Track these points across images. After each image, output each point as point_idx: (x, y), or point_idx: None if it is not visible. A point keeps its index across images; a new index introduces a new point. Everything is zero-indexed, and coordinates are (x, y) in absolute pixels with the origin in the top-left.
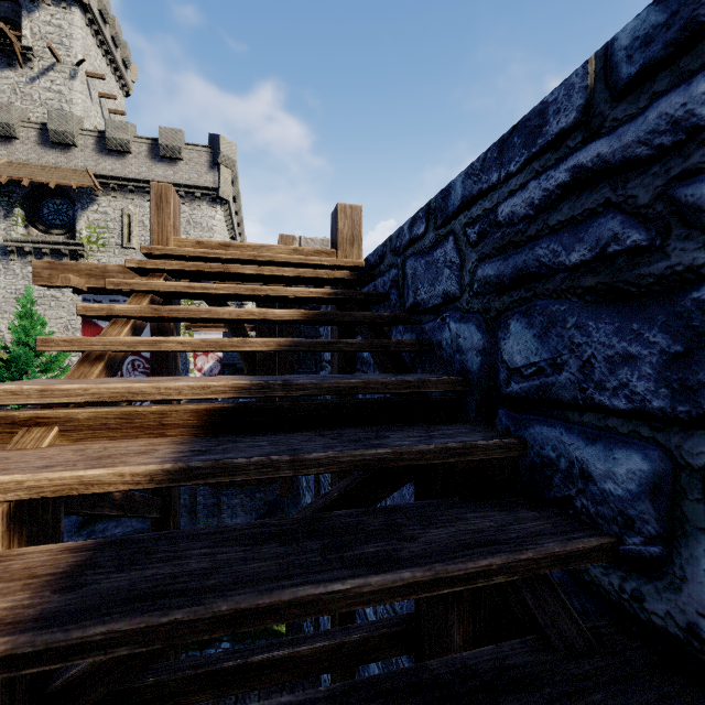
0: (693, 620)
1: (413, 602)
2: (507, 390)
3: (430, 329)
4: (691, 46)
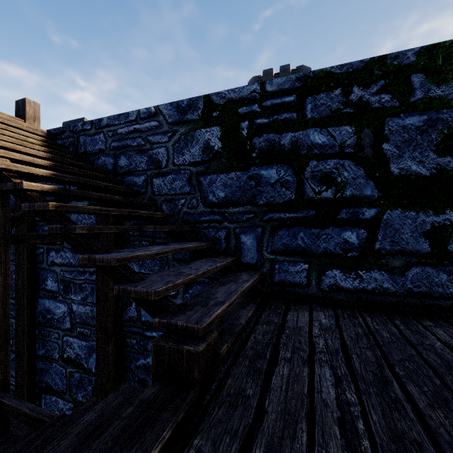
0: (149, 196)
1: None
2: (120, 172)
3: (93, 160)
4: (149, 118)
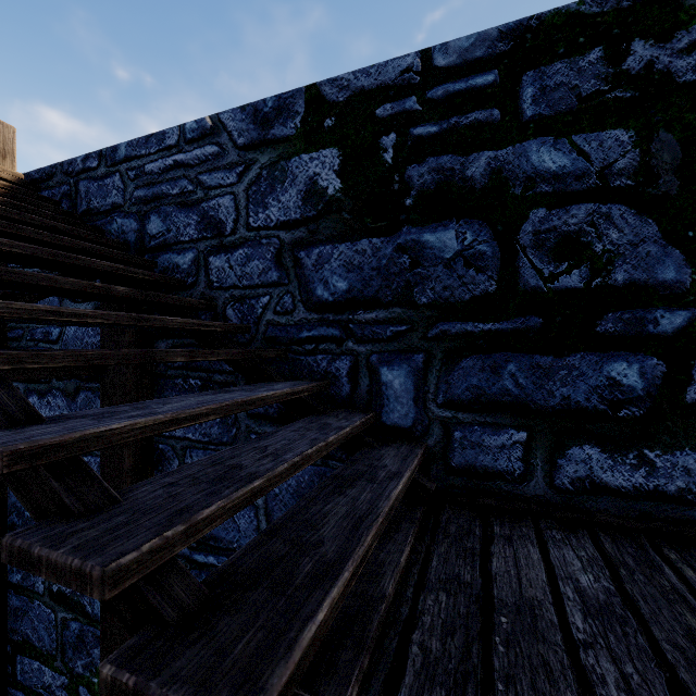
0: (202, 291)
1: (87, 397)
2: (150, 246)
3: (102, 224)
4: (202, 139)
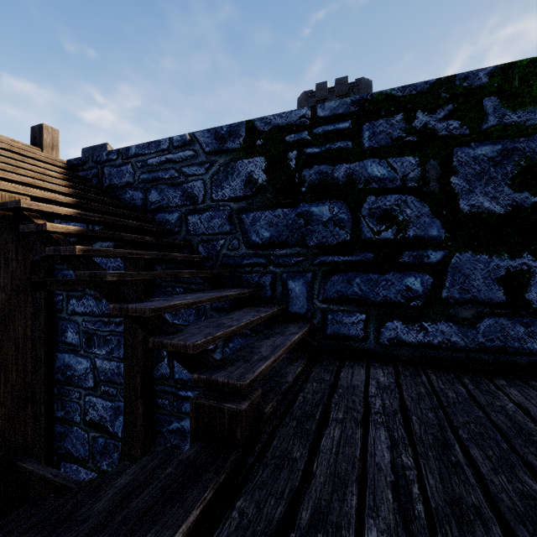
0: (184, 236)
1: None
2: (151, 208)
3: (119, 194)
4: (183, 147)
